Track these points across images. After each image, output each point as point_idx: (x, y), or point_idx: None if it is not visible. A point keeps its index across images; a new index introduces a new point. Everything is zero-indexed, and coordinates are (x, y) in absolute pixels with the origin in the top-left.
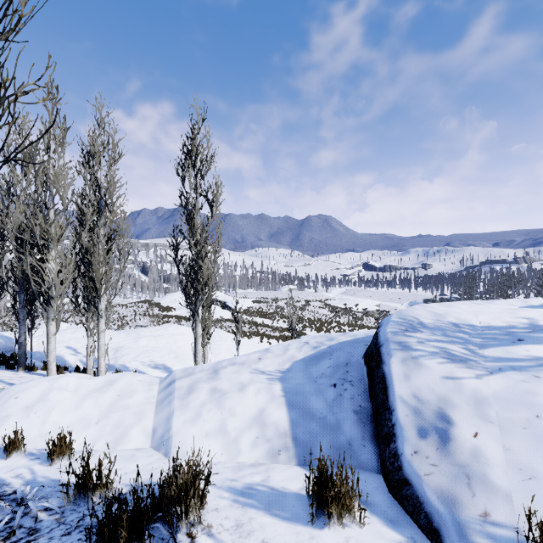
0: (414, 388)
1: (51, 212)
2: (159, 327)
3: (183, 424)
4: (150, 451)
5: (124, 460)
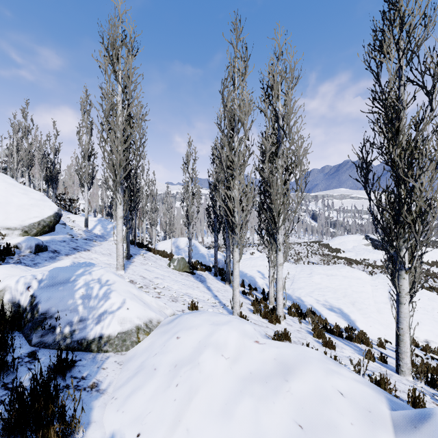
0: None
1: (235, 143)
2: (330, 266)
3: None
4: None
5: None
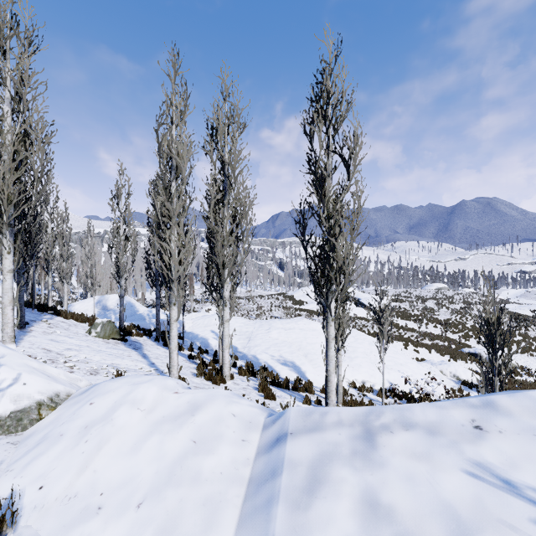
0: None
1: (173, 188)
2: (289, 320)
3: None
4: None
5: None
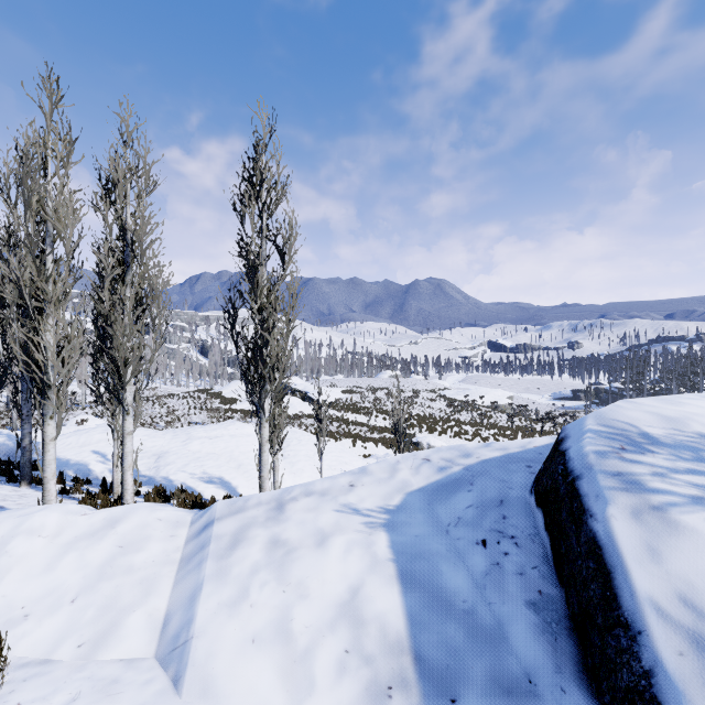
0: (677, 580)
1: (49, 261)
2: (217, 425)
3: (215, 613)
4: (150, 669)
5: (95, 693)
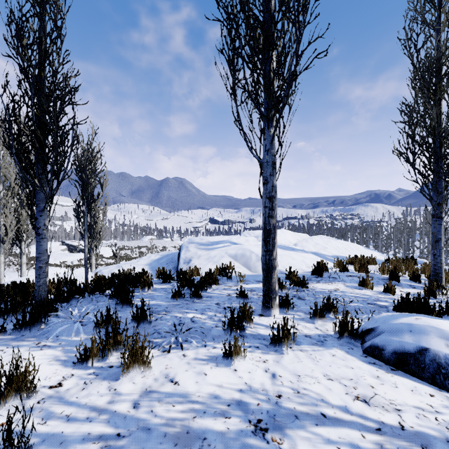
0: (186, 255)
1: (1, 189)
2: None
3: None
4: None
5: None
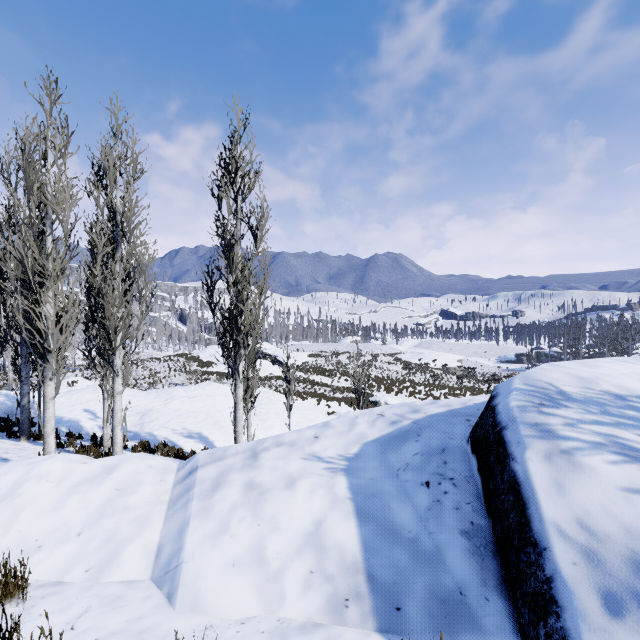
0: (577, 508)
1: (48, 241)
2: (195, 386)
3: (201, 543)
4: (148, 588)
5: (103, 606)
